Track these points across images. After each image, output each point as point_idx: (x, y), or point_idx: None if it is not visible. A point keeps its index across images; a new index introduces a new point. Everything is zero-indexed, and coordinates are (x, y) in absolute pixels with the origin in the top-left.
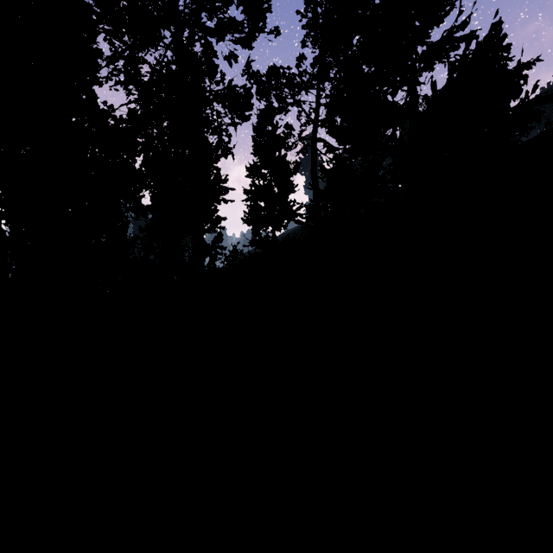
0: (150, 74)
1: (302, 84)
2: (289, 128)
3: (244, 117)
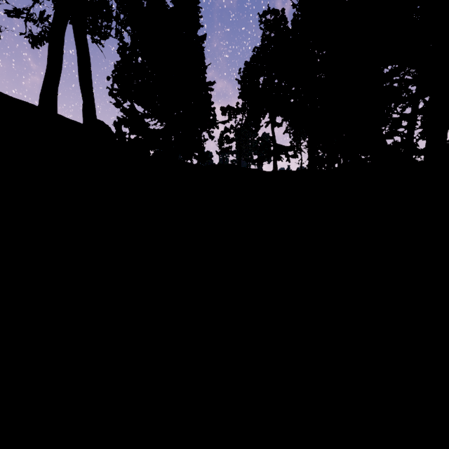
0: None
1: None
2: None
3: None
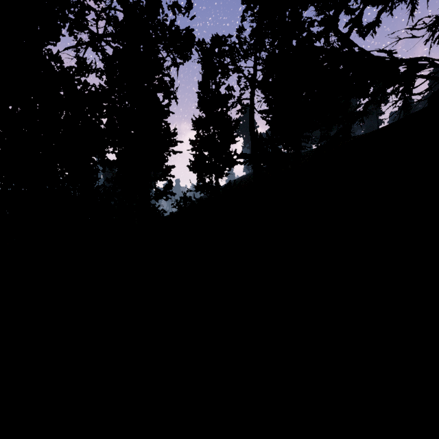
0: (96, 21)
1: (242, 50)
2: (231, 89)
3: (186, 56)
